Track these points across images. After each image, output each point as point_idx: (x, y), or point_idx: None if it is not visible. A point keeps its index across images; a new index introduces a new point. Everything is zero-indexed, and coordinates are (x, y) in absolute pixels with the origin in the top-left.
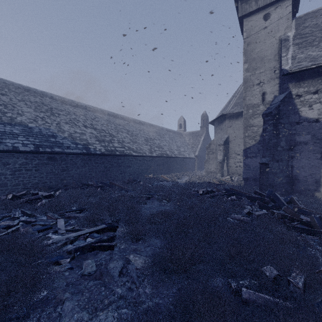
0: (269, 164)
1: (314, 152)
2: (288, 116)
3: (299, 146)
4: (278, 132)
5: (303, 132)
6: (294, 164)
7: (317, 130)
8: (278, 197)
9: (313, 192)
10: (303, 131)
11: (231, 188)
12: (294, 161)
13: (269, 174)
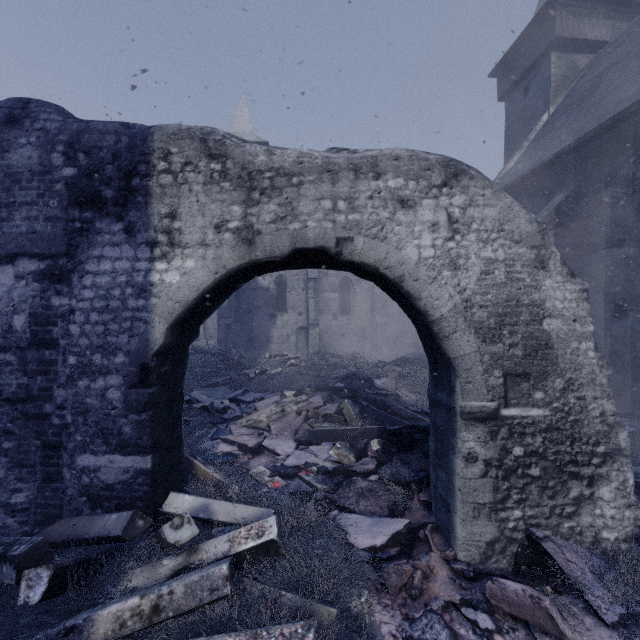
0: (232, 325)
1: (266, 315)
2: (249, 283)
3: (257, 310)
4: (241, 296)
5: (259, 297)
6: (254, 325)
7: (268, 297)
8: (232, 350)
9: (265, 347)
10: (259, 297)
11: (199, 349)
12: (254, 322)
13: (232, 334)
